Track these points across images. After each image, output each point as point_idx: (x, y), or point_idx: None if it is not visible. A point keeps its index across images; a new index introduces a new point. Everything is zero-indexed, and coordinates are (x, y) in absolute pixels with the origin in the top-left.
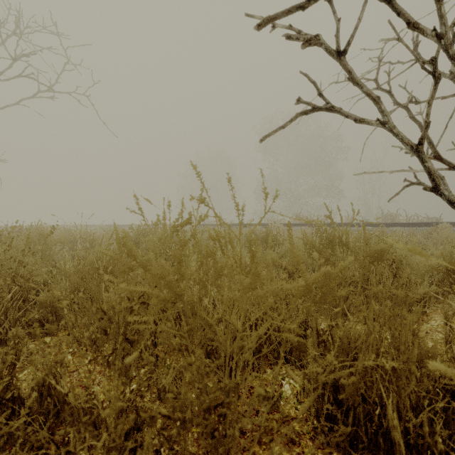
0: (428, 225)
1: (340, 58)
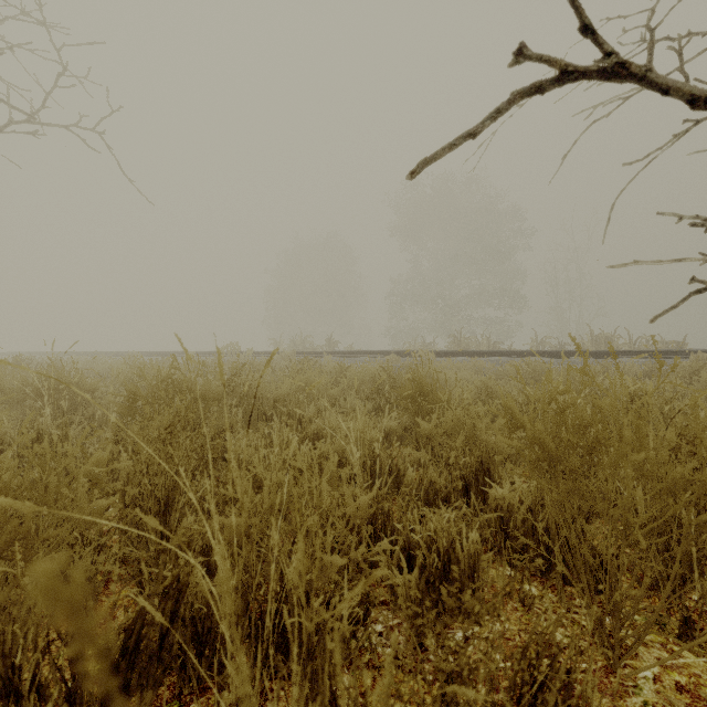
0: (670, 354)
1: None
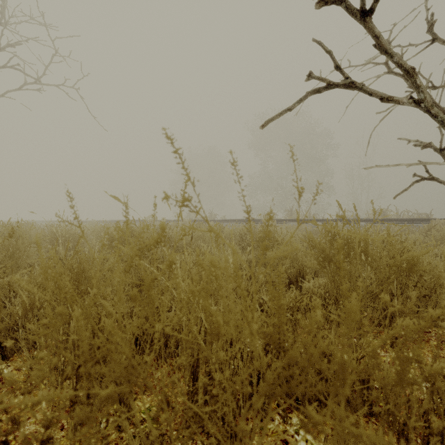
0: (420, 221)
1: (364, 19)
